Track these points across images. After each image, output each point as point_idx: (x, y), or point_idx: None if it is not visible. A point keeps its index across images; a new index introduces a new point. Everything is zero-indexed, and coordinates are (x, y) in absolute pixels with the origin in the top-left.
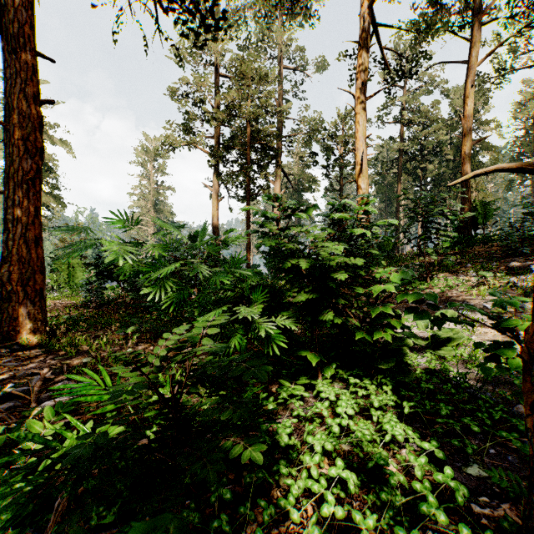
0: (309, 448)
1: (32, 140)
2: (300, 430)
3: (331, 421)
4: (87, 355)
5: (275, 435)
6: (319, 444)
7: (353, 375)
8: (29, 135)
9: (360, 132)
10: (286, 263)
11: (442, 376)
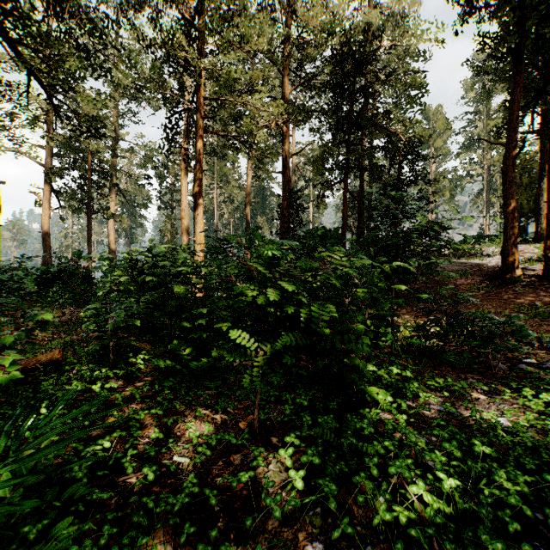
0: None
1: None
2: None
3: None
4: None
5: None
6: None
7: None
8: None
9: (184, 190)
10: None
11: None
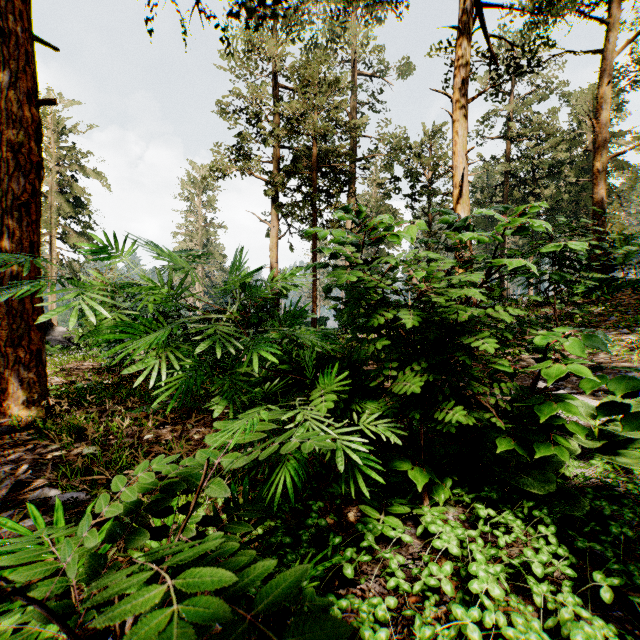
0: None
1: (26, 153)
2: (401, 611)
3: (463, 614)
4: (91, 442)
5: None
6: None
7: (479, 498)
8: (22, 146)
9: (458, 145)
10: (376, 316)
11: (634, 506)
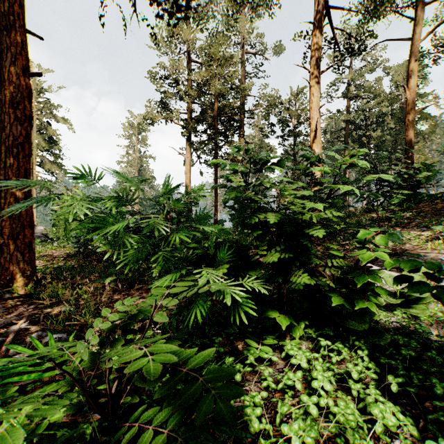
0: (282, 434)
1: (22, 109)
2: (270, 401)
3: (307, 400)
4: (67, 303)
5: (243, 416)
6: (297, 438)
7: (322, 335)
8: (19, 104)
9: (314, 103)
10: (255, 218)
11: (419, 339)
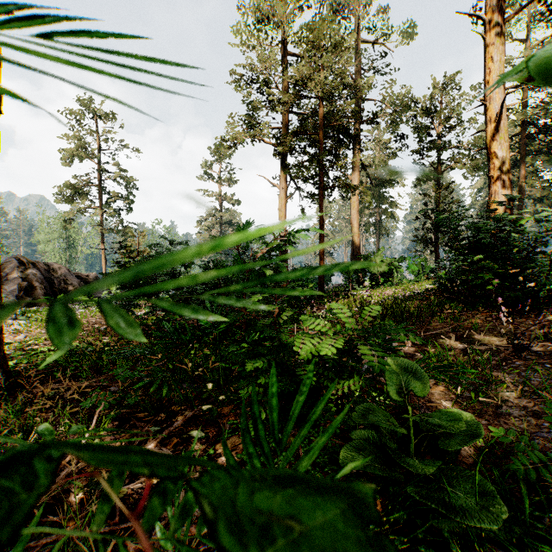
0: None
1: None
2: None
3: None
4: None
5: None
6: None
7: None
8: None
9: (494, 72)
10: None
11: None
